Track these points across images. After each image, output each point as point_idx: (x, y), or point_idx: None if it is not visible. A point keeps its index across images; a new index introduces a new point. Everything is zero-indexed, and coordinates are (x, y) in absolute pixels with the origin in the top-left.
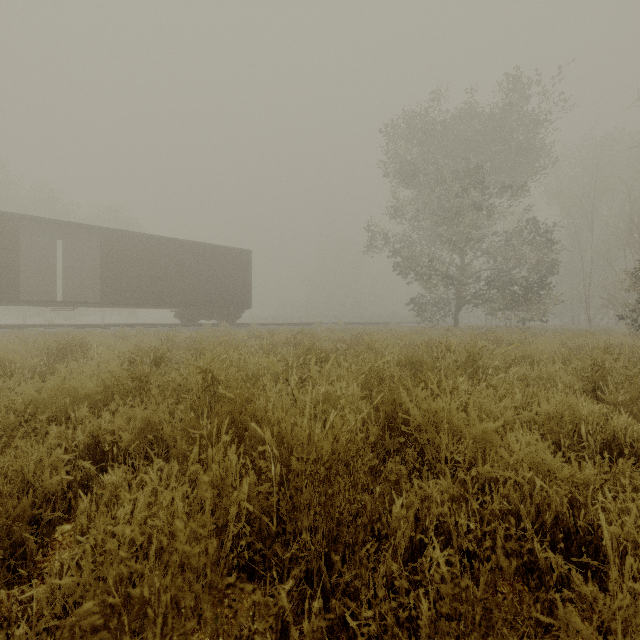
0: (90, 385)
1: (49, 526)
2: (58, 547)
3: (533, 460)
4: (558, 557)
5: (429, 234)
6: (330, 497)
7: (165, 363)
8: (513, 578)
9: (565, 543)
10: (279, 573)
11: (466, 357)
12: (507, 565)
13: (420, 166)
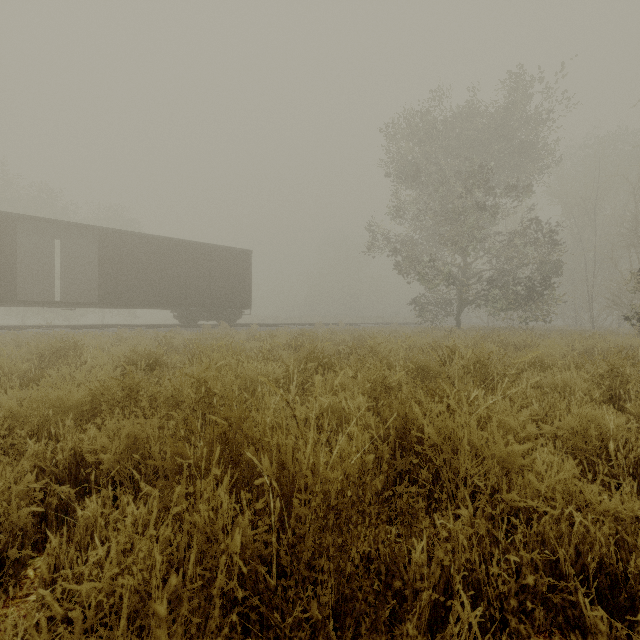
0: (76, 395)
1: (17, 564)
2: (28, 587)
3: (566, 487)
4: (602, 606)
5: (431, 234)
6: (340, 547)
7: (161, 367)
8: (549, 629)
9: (611, 591)
10: (278, 635)
11: (475, 362)
12: (542, 615)
13: (422, 165)
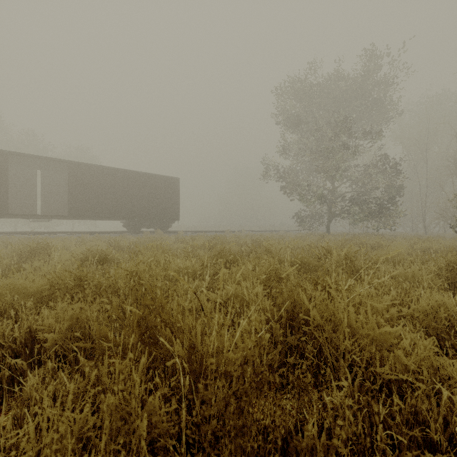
0: (37, 284)
1: None
2: None
3: (430, 363)
4: None
5: (308, 166)
6: (240, 428)
7: (109, 262)
8: None
9: None
10: None
11: (344, 258)
12: None
13: (302, 116)
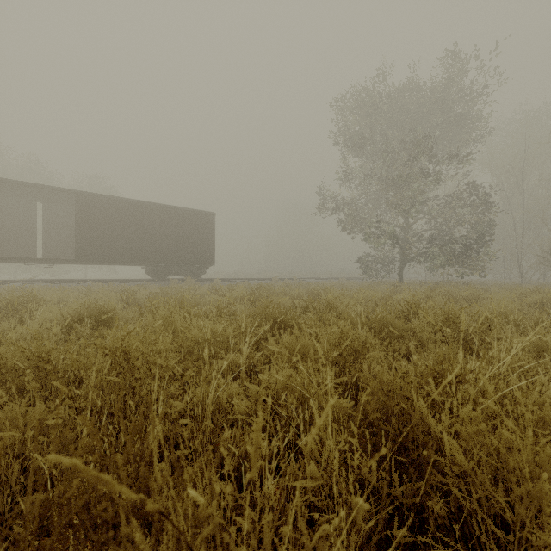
0: None
1: None
2: None
3: None
4: None
5: (376, 198)
6: None
7: (112, 322)
8: None
9: None
10: None
11: (443, 319)
12: None
13: (368, 135)
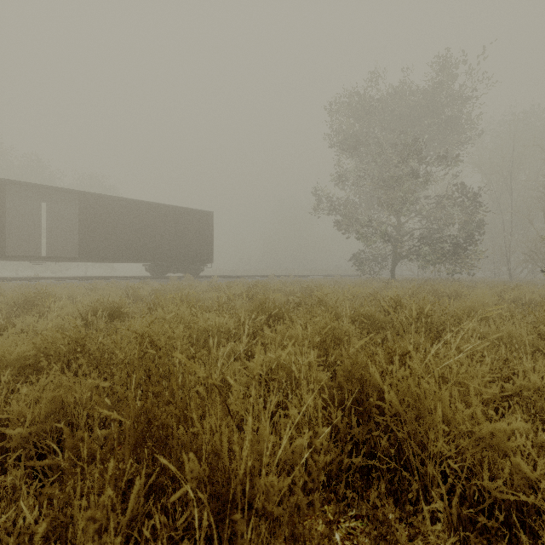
0: (18, 350)
1: None
2: None
3: None
4: None
5: (369, 197)
6: None
7: (123, 316)
8: None
9: None
10: None
11: (419, 313)
12: None
13: (361, 137)
